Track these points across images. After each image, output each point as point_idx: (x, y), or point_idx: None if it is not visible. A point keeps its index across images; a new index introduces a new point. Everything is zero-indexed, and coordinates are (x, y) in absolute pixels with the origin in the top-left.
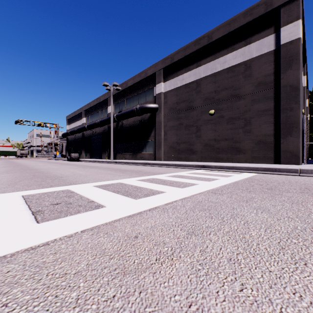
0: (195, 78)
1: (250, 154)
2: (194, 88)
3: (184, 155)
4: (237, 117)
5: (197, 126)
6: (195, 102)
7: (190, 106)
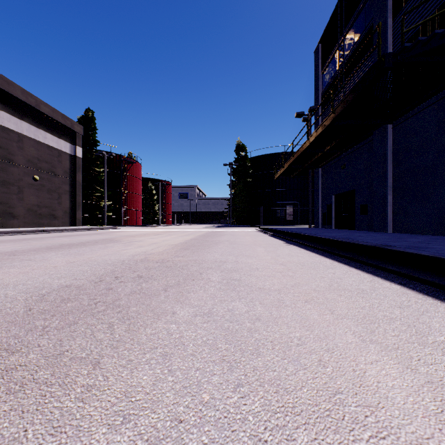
0: (17, 129)
1: (61, 220)
2: (16, 140)
3: (1, 220)
4: (54, 190)
5: (20, 187)
6: (17, 157)
7: (10, 159)
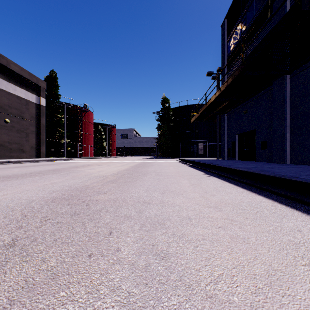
0: None
1: (29, 153)
2: None
3: None
4: (23, 130)
5: None
6: None
7: None
